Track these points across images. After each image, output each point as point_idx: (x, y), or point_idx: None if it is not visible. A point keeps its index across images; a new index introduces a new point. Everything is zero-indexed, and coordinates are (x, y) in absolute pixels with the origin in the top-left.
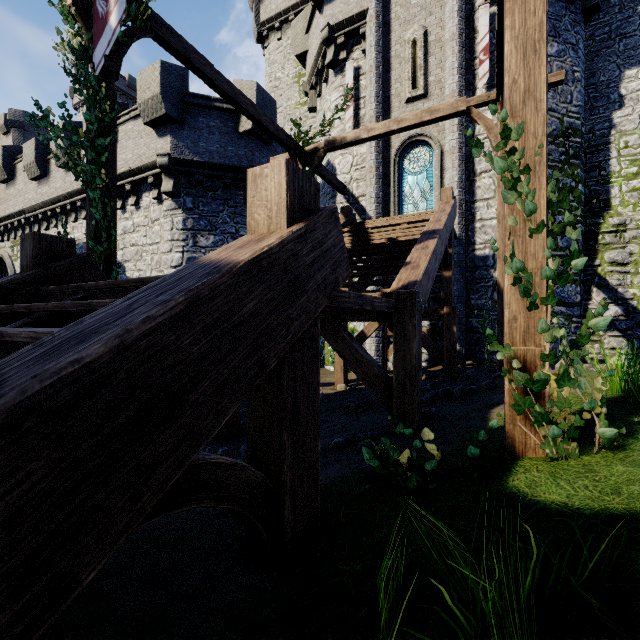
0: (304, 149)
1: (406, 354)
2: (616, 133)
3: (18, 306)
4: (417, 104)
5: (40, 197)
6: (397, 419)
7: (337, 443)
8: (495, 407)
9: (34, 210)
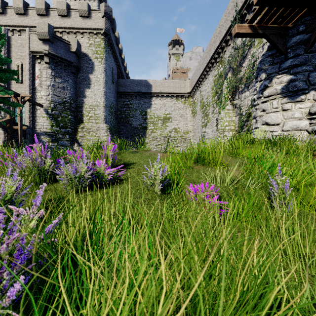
0: None
1: None
2: (84, 104)
3: None
4: (20, 85)
5: None
6: None
7: None
8: None
9: None
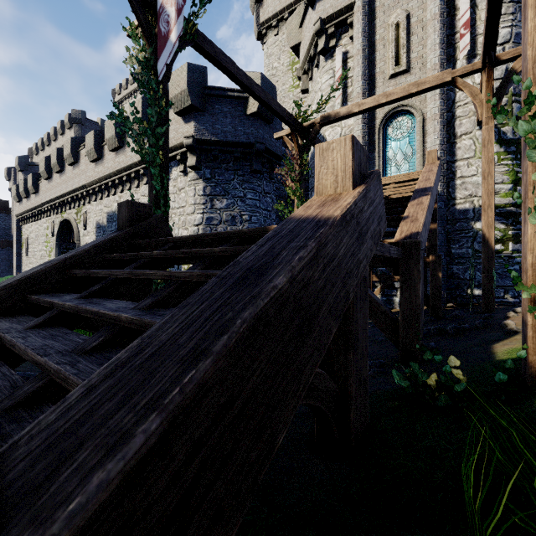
0: (302, 125)
1: (411, 295)
2: None
3: (127, 255)
4: (400, 79)
5: (97, 175)
6: (425, 347)
7: None
8: (496, 343)
9: (92, 185)
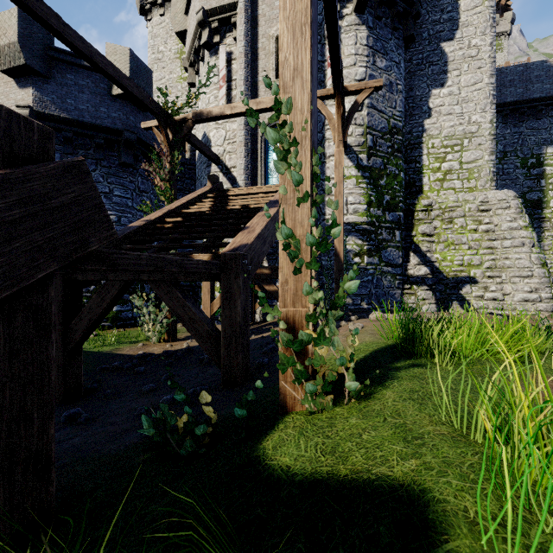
0: (174, 118)
1: (232, 312)
2: (426, 136)
3: None
4: None
5: None
6: (176, 384)
7: (165, 401)
8: None
9: None
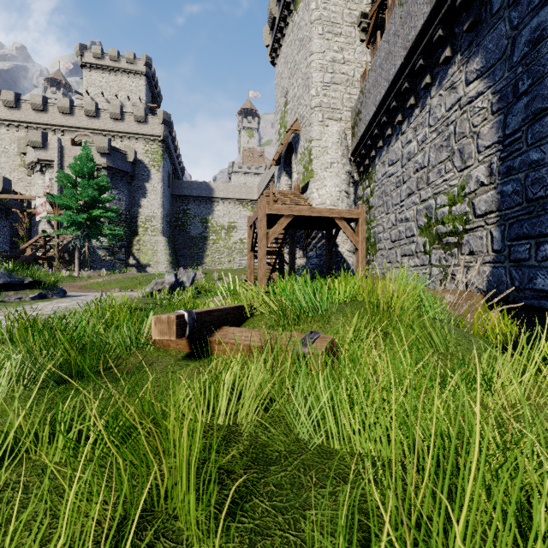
0: (27, 210)
1: (49, 265)
2: (140, 214)
3: None
4: None
5: None
6: None
7: None
8: None
9: None
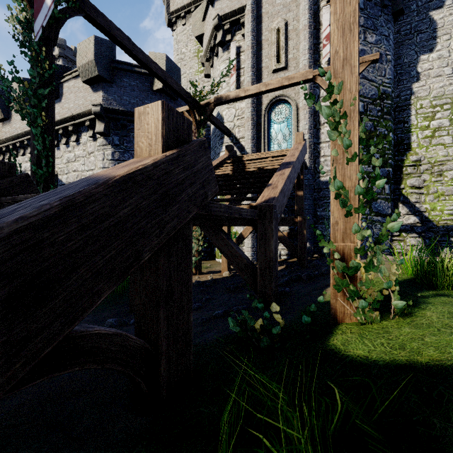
0: (200, 103)
1: (266, 249)
2: (415, 98)
3: None
4: (280, 74)
5: (4, 134)
6: (253, 296)
7: (217, 314)
8: (329, 287)
9: None
